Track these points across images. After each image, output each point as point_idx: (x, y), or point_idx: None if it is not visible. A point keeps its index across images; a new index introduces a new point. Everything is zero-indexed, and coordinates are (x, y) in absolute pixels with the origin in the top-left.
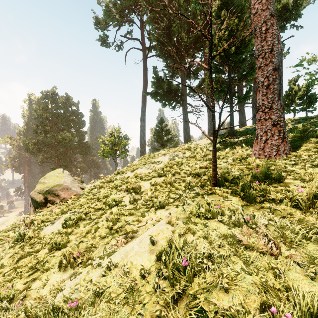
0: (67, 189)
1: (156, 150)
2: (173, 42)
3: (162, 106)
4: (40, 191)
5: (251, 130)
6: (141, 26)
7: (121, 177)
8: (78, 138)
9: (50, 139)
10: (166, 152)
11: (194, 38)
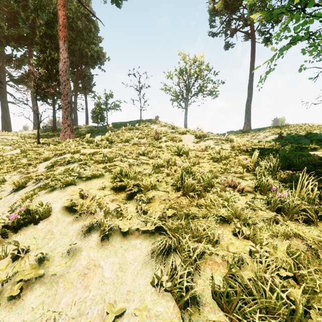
0: None
1: None
2: None
3: None
4: None
5: None
6: None
7: None
8: None
9: None
10: None
11: (17, 34)
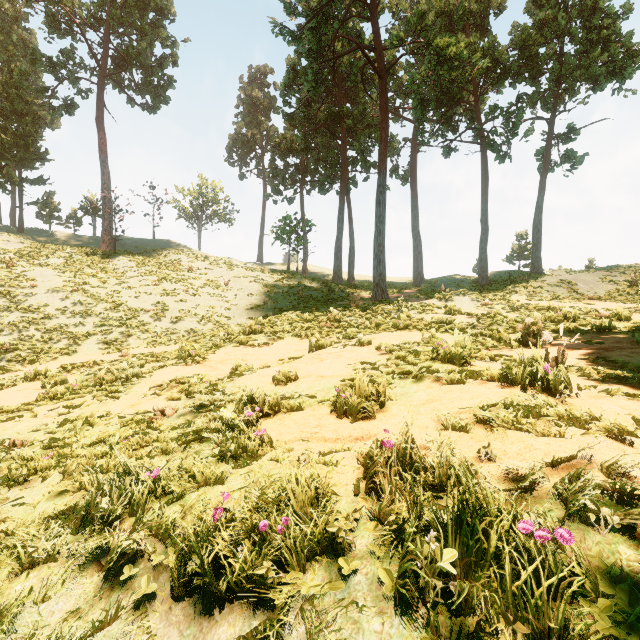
0: None
1: None
2: None
3: None
4: None
5: (31, 232)
6: None
7: None
8: None
9: None
10: None
11: None
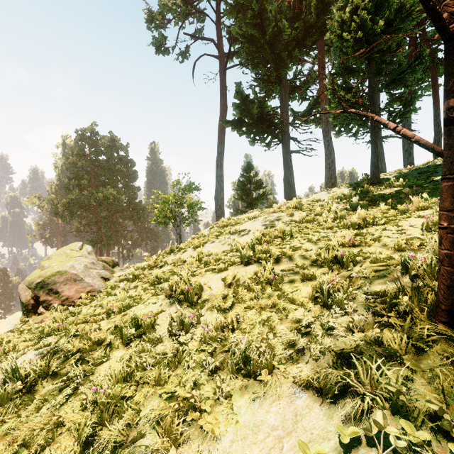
0: (76, 281)
1: (240, 212)
2: (267, 39)
3: (249, 143)
4: (29, 284)
5: (409, 175)
6: (217, 19)
7: (174, 258)
8: (128, 196)
9: (88, 198)
10: (258, 214)
11: (302, 29)
